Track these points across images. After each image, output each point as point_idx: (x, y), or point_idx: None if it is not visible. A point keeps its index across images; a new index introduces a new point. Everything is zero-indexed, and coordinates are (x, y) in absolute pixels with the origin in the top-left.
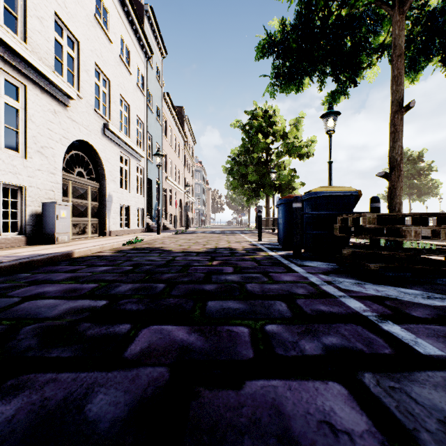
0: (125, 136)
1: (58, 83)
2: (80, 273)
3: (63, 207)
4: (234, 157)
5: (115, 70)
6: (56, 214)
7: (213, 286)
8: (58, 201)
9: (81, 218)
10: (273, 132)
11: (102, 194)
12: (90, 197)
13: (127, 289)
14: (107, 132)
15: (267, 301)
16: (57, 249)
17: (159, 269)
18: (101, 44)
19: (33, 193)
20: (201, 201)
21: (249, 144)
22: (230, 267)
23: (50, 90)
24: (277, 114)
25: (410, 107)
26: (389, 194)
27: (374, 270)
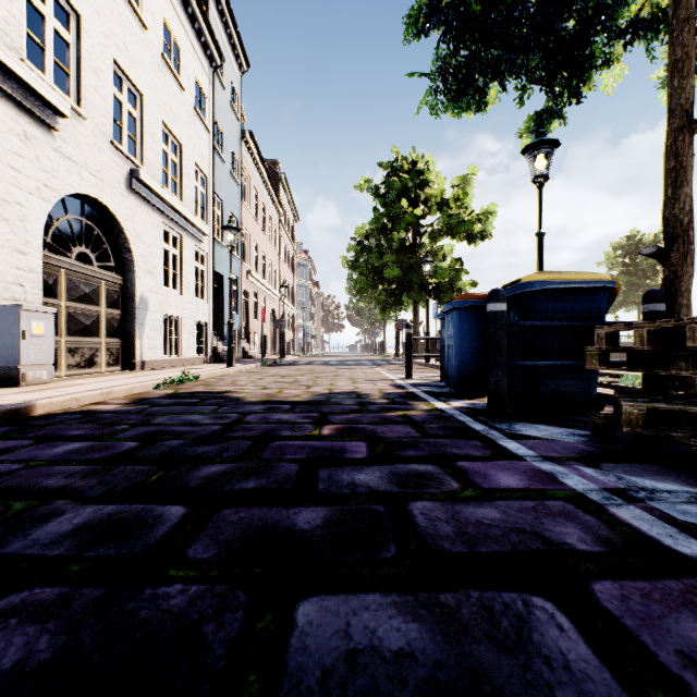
0: (173, 196)
1: (29, 80)
2: None
3: (36, 315)
4: (361, 240)
5: (153, 78)
6: (22, 328)
7: (319, 515)
8: (24, 304)
9: (85, 338)
10: (425, 197)
11: (127, 296)
12: (105, 300)
13: (68, 531)
14: (137, 186)
15: (499, 596)
16: (6, 399)
17: (197, 449)
18: (125, 28)
19: None
20: (308, 314)
21: (386, 217)
22: (360, 443)
23: (14, 92)
24: (432, 169)
25: None
26: (665, 288)
27: None
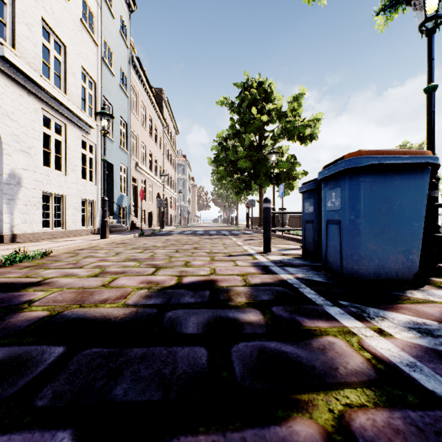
0: (54, 87)
1: None
2: None
3: None
4: (221, 142)
5: None
6: None
7: None
8: None
9: None
10: (268, 110)
11: None
12: None
13: None
14: (4, 65)
15: None
16: None
17: None
18: None
19: None
20: (186, 198)
21: (240, 122)
22: None
23: None
24: (273, 89)
25: None
26: None
27: None
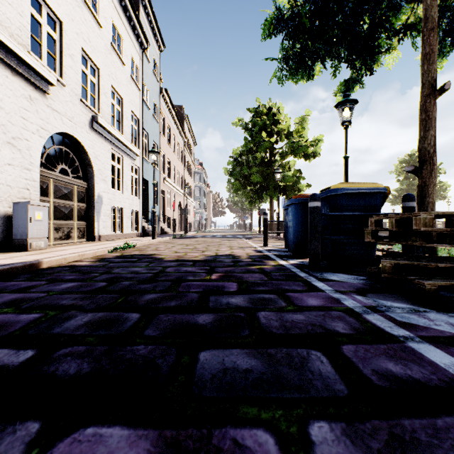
0: (118, 131)
1: (33, 64)
2: (31, 293)
3: (38, 208)
4: (236, 158)
5: (105, 58)
6: (29, 216)
7: (210, 317)
8: (31, 201)
9: (64, 221)
10: (277, 130)
11: (90, 195)
12: (76, 198)
13: (81, 324)
14: (96, 126)
15: (296, 350)
16: (24, 258)
17: (140, 286)
18: (89, 28)
19: (1, 191)
20: (202, 204)
21: (252, 143)
22: (233, 283)
23: (24, 72)
24: (282, 112)
25: (445, 90)
26: (419, 192)
27: (431, 289)
